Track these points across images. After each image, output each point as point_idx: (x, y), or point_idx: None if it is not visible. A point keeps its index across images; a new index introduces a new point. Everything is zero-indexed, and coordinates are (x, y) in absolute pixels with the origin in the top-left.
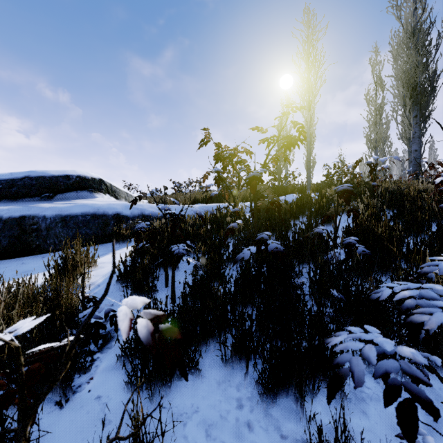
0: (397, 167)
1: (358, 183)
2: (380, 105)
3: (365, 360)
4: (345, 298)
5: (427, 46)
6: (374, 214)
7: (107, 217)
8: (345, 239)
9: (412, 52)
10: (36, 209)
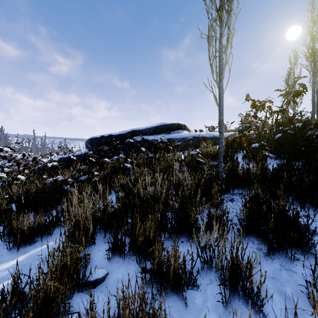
0: None
1: None
2: None
3: None
4: None
5: None
6: None
7: (199, 138)
8: None
9: None
10: (172, 136)
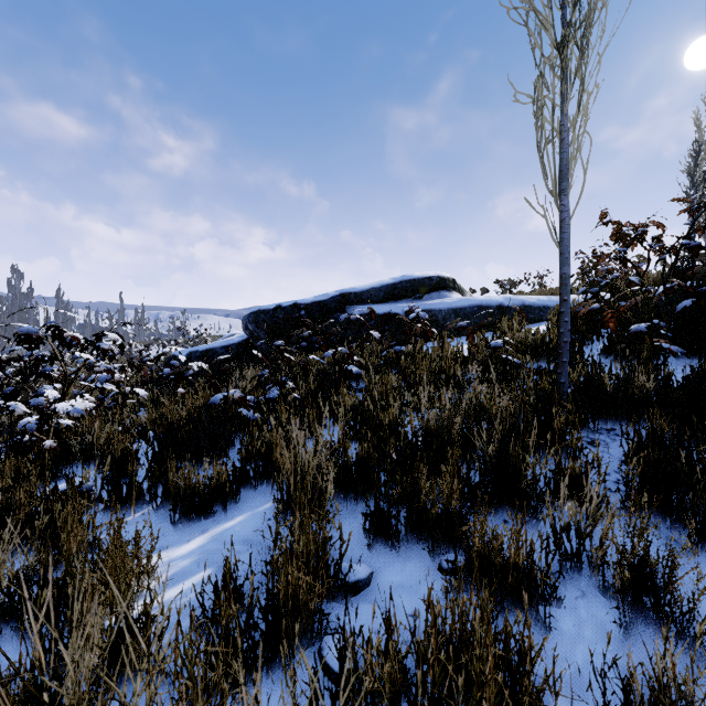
0: None
1: None
2: None
3: None
4: None
5: None
6: None
7: (491, 308)
8: None
9: None
10: (429, 304)
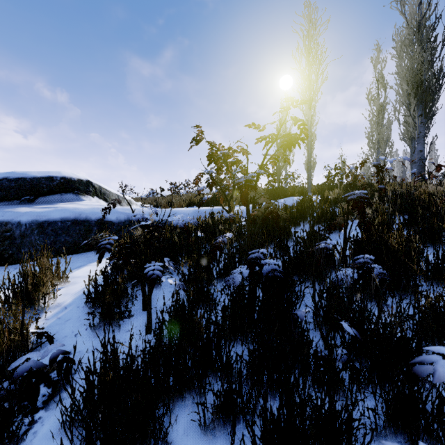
0: (398, 168)
1: (364, 185)
2: (382, 104)
3: (390, 428)
4: (360, 336)
5: (433, 41)
6: (385, 222)
7: (90, 223)
8: (357, 257)
9: (418, 49)
10: (10, 214)
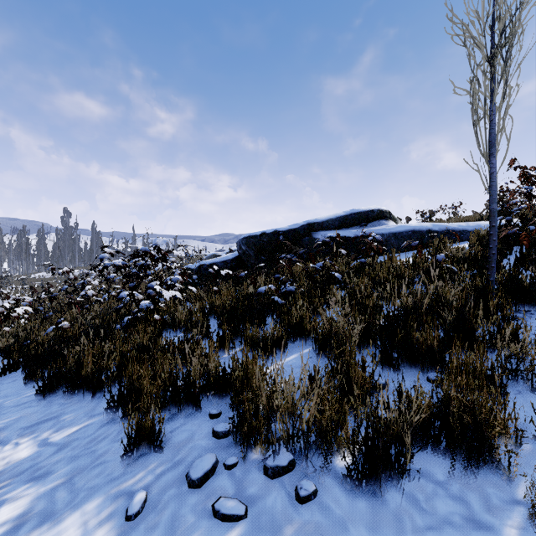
0: None
1: None
2: None
3: None
4: None
5: None
6: None
7: (422, 232)
8: None
9: None
10: (374, 230)
